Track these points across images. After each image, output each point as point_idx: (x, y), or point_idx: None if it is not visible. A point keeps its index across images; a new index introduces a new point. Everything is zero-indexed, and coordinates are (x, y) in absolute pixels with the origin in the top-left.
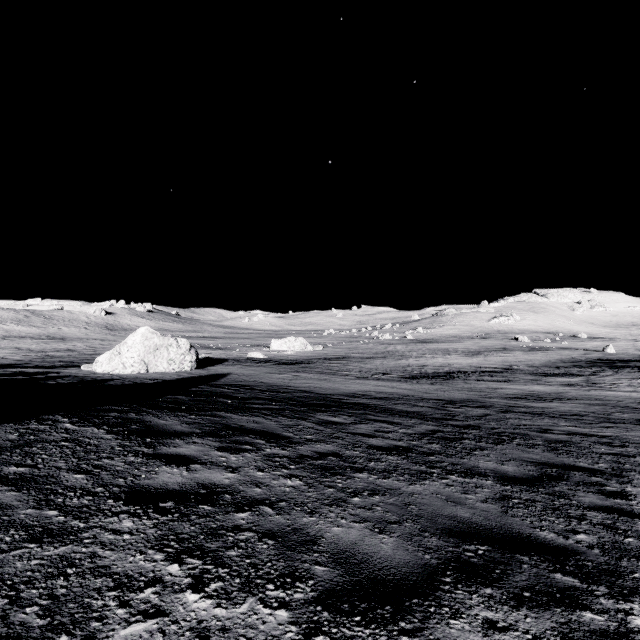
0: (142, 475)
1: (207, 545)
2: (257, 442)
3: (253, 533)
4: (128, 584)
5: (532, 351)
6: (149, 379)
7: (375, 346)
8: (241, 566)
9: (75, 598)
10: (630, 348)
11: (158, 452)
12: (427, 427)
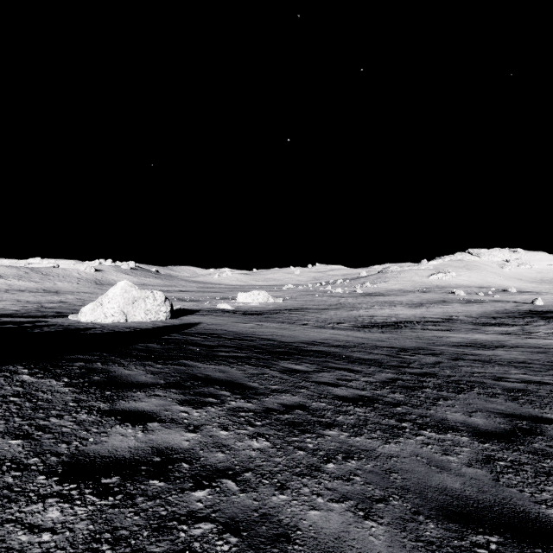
0: (90, 438)
1: (150, 549)
2: (222, 394)
3: (211, 524)
4: None
5: (469, 303)
6: (127, 328)
7: (329, 299)
8: None
9: None
10: None
11: (115, 408)
12: (387, 375)
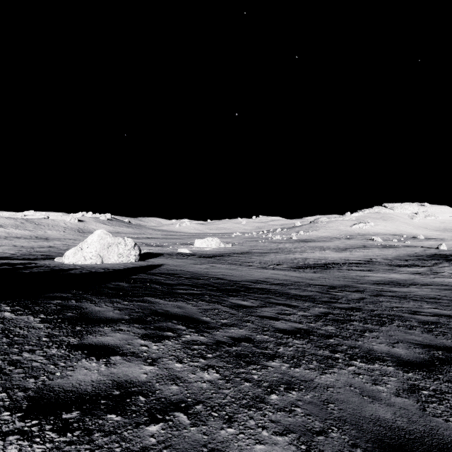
0: (56, 373)
1: None
2: (178, 328)
3: None
4: None
5: (385, 248)
6: (102, 268)
7: (270, 244)
8: None
9: None
10: None
11: (83, 342)
12: (319, 310)
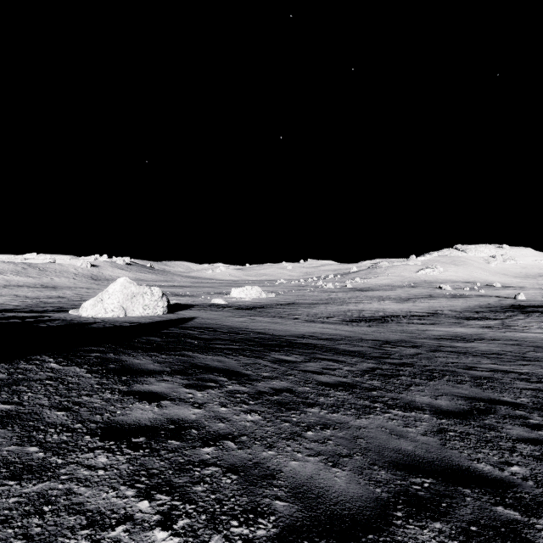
0: (117, 411)
1: (175, 480)
2: (220, 379)
3: (217, 468)
4: (100, 522)
5: (454, 298)
6: (127, 322)
7: (320, 294)
8: (207, 502)
9: (49, 537)
10: (538, 295)
11: (132, 389)
12: (368, 365)
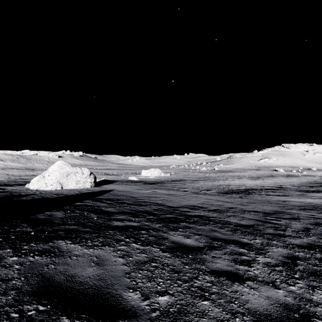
0: None
1: None
2: None
3: None
4: None
5: (289, 177)
6: (56, 194)
7: (198, 174)
8: None
9: None
10: None
11: None
12: (279, 250)
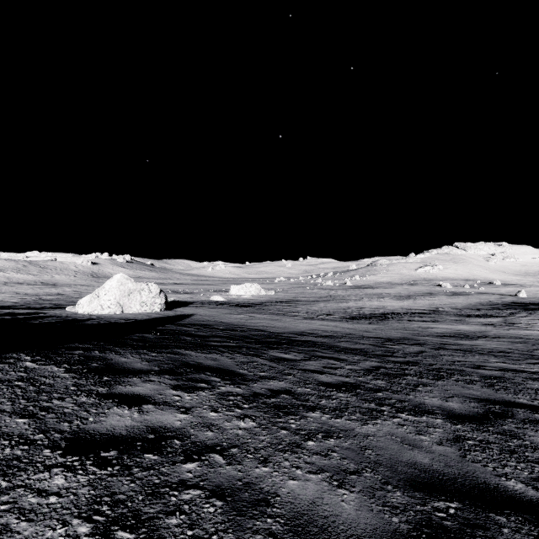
0: (90, 418)
1: (145, 510)
2: (212, 380)
3: (199, 491)
4: None
5: (454, 295)
6: (123, 319)
7: (319, 291)
8: None
9: None
10: (538, 293)
11: (112, 391)
12: (371, 363)
